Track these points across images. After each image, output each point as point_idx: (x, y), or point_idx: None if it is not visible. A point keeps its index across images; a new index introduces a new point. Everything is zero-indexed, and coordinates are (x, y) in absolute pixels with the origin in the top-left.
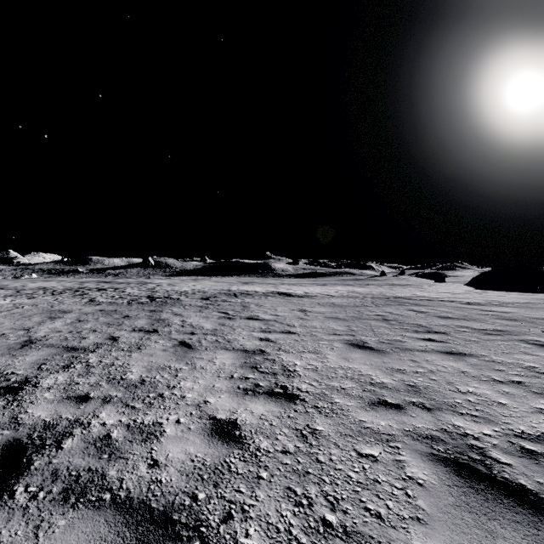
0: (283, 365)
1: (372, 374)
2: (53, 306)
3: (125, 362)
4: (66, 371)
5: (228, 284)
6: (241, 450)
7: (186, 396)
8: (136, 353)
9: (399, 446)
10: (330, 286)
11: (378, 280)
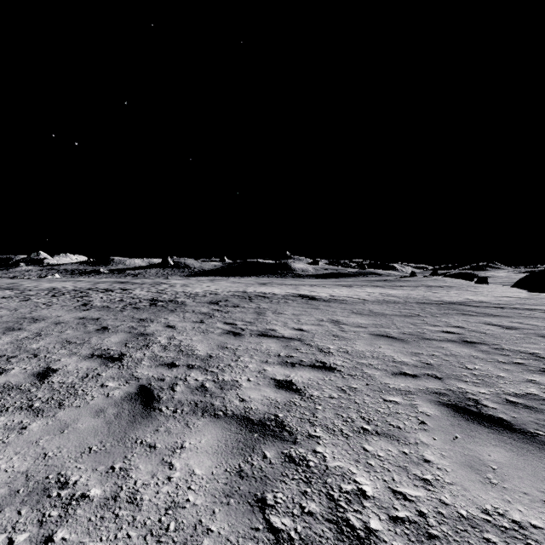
0: (330, 492)
1: None
2: (33, 311)
3: None
4: None
5: (244, 285)
6: None
7: None
8: (43, 418)
9: None
10: (357, 287)
11: (409, 280)
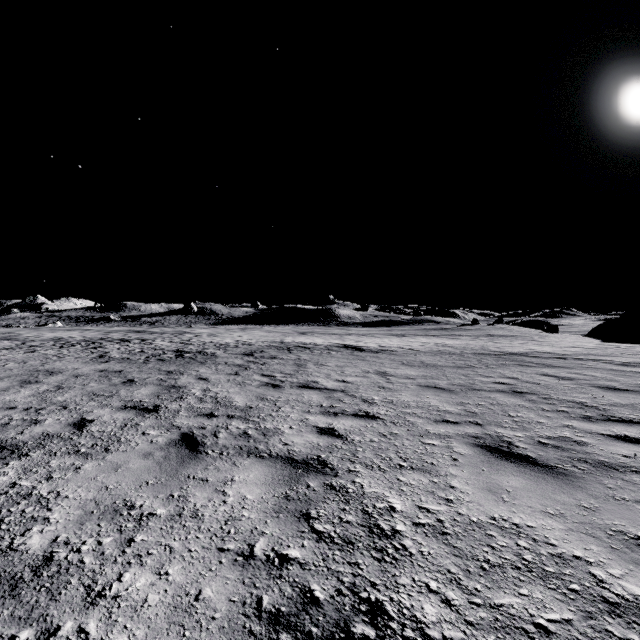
0: (365, 508)
1: (587, 557)
2: (44, 364)
3: (56, 488)
4: None
5: (282, 334)
6: None
7: None
8: (94, 461)
9: None
10: (410, 337)
11: (470, 329)
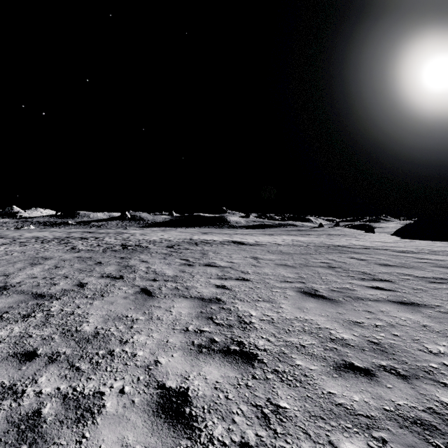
0: (239, 315)
1: (330, 327)
2: (38, 253)
3: (85, 311)
4: (25, 320)
5: (190, 234)
6: (190, 441)
7: (137, 354)
8: (98, 300)
9: (385, 438)
10: (276, 235)
11: (317, 230)
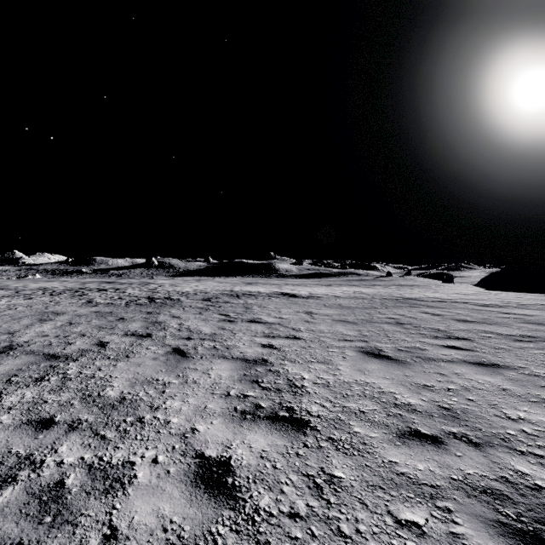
0: (289, 378)
1: (395, 392)
2: (47, 307)
3: (107, 374)
4: (38, 384)
5: (231, 284)
6: (234, 512)
7: (171, 421)
8: (122, 362)
9: (450, 508)
10: (335, 286)
11: (384, 280)
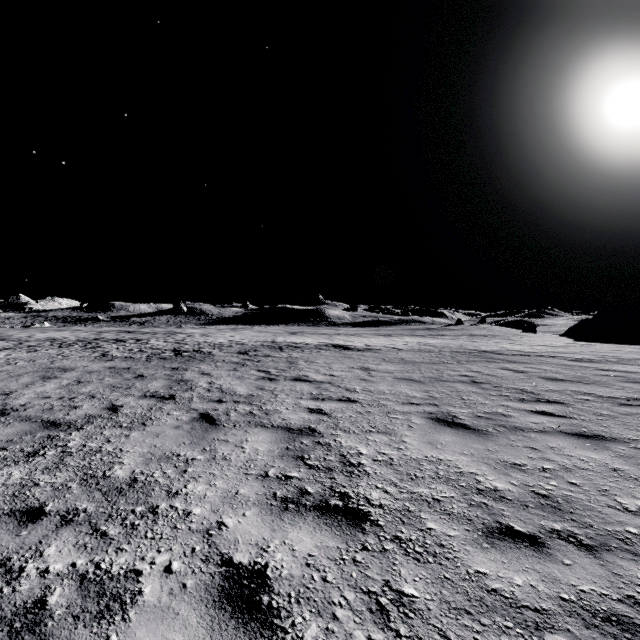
0: (342, 453)
1: (477, 472)
2: (53, 362)
3: (117, 447)
4: (30, 461)
5: (272, 334)
6: None
7: (192, 512)
8: (137, 431)
9: None
10: (396, 336)
11: (454, 329)
